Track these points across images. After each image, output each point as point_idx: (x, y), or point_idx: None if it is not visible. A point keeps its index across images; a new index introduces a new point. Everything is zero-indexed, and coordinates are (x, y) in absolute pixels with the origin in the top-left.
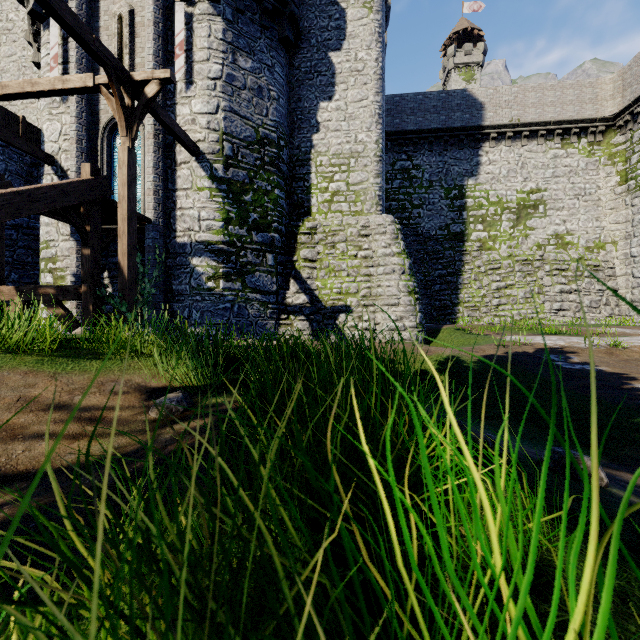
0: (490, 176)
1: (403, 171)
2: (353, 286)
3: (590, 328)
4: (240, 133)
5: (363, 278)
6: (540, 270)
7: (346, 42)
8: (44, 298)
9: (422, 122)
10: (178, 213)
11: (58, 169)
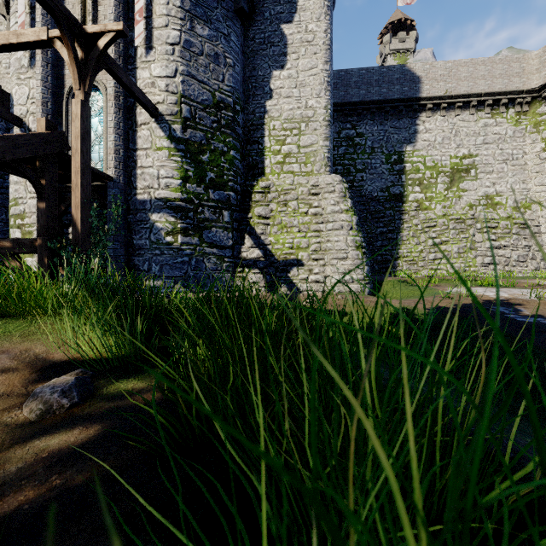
0: (426, 143)
1: (348, 139)
2: (304, 241)
3: (522, 280)
4: (197, 96)
5: (313, 234)
6: (472, 228)
7: (297, 15)
8: (0, 251)
9: (365, 94)
10: (138, 171)
11: (26, 130)
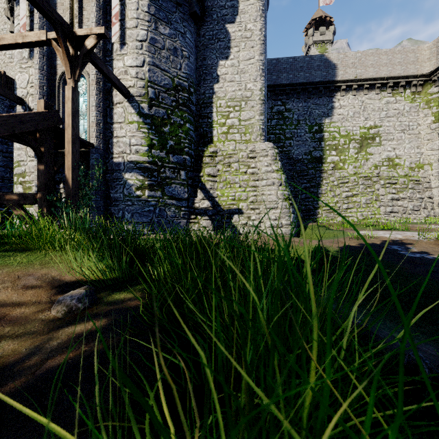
0: (341, 116)
1: (279, 113)
2: (244, 194)
3: (415, 225)
4: (160, 81)
5: (251, 189)
6: (377, 184)
7: (238, 17)
8: (9, 202)
9: (292, 78)
10: (114, 140)
11: (26, 108)
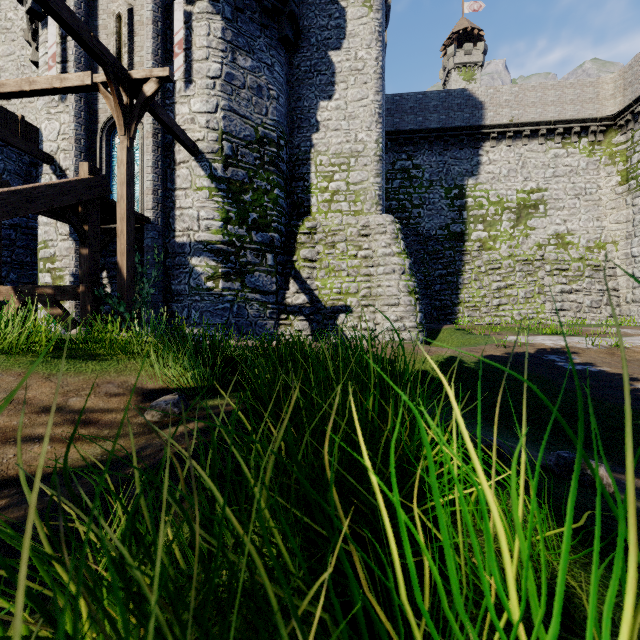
0: (490, 176)
1: (403, 171)
2: (353, 286)
3: (591, 328)
4: (239, 132)
5: (363, 278)
6: (540, 270)
7: (346, 41)
8: (42, 298)
9: (422, 122)
10: (177, 213)
11: (57, 168)
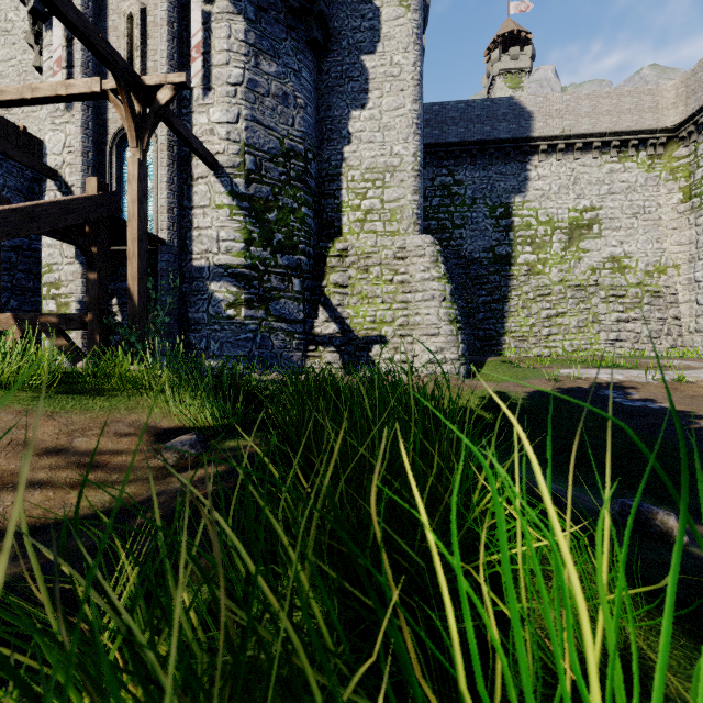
0: (539, 193)
1: (443, 187)
2: (388, 314)
3: (650, 361)
4: (263, 145)
5: (399, 305)
6: (595, 296)
7: (381, 44)
8: (45, 327)
9: (464, 133)
10: (195, 233)
11: (62, 184)
